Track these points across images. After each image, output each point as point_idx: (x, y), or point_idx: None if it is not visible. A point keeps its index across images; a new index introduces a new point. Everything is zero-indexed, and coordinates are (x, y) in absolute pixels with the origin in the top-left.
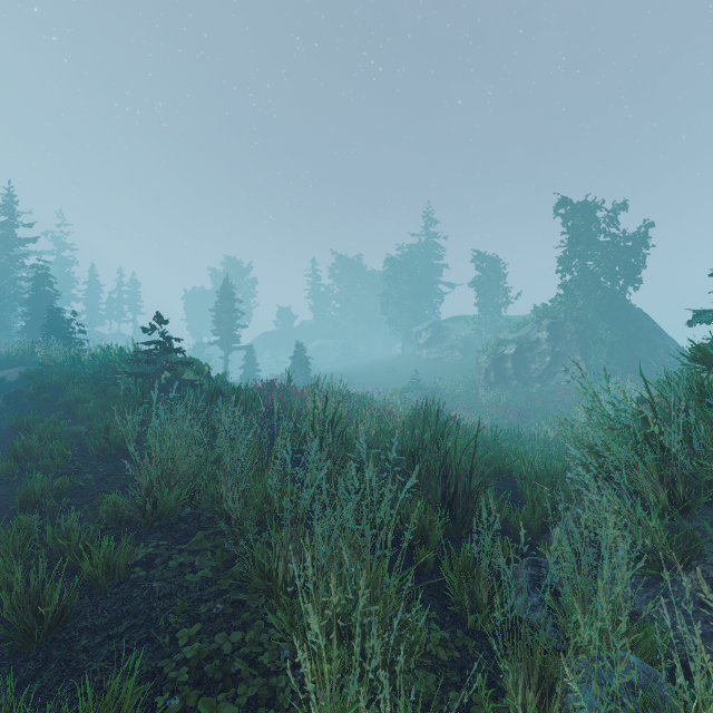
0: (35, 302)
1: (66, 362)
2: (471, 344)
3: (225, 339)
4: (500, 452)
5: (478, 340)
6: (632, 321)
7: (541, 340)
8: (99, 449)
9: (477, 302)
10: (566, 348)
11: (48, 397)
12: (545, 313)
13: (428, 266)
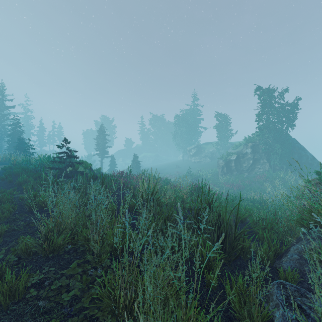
0: (13, 135)
1: (23, 163)
2: (214, 155)
3: (101, 152)
4: (236, 207)
5: (217, 153)
6: (291, 144)
7: (248, 153)
8: (30, 207)
9: (217, 135)
10: (259, 156)
11: (11, 179)
12: (250, 140)
13: (194, 119)
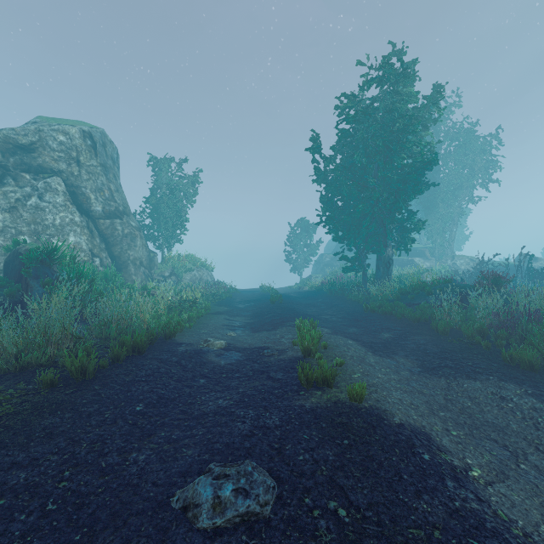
0: None
1: None
2: None
3: None
4: None
5: None
6: None
7: None
8: None
9: None
10: None
11: None
12: None
13: None
